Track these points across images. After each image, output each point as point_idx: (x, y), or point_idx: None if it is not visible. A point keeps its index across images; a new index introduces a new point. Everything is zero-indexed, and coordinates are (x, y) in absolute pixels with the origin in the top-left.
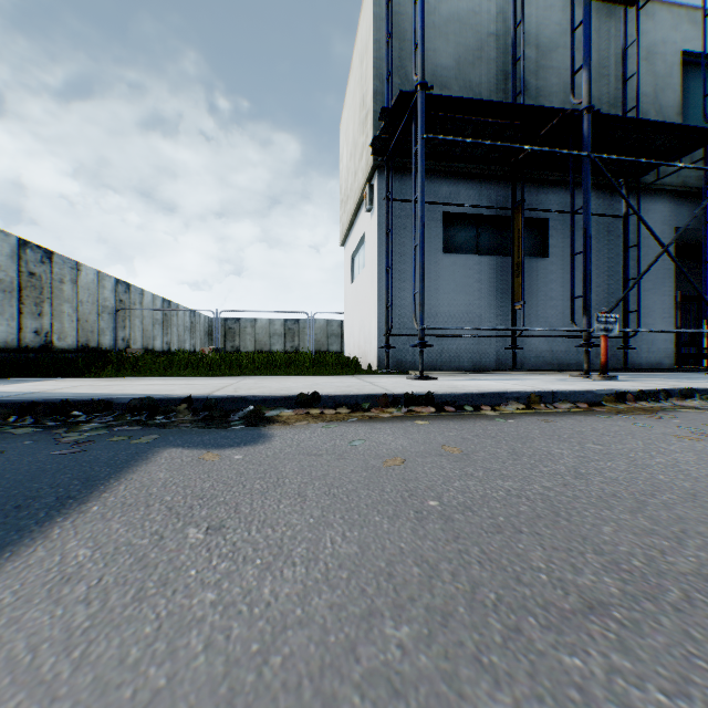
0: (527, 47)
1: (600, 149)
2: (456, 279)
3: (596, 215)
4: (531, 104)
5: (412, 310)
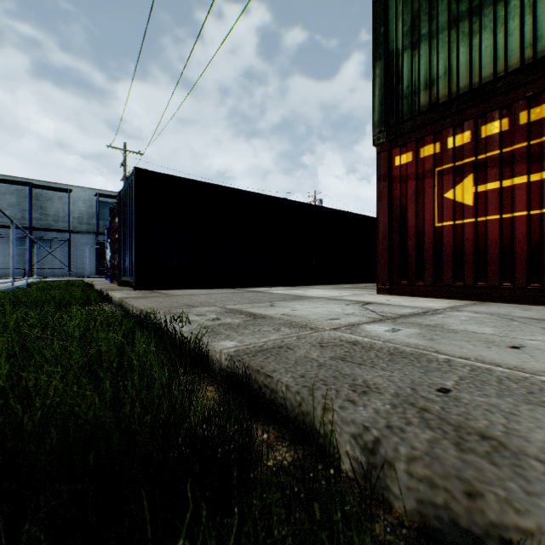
0: (43, 198)
1: (48, 230)
2: (20, 254)
3: (61, 240)
4: (45, 212)
5: (4, 262)
